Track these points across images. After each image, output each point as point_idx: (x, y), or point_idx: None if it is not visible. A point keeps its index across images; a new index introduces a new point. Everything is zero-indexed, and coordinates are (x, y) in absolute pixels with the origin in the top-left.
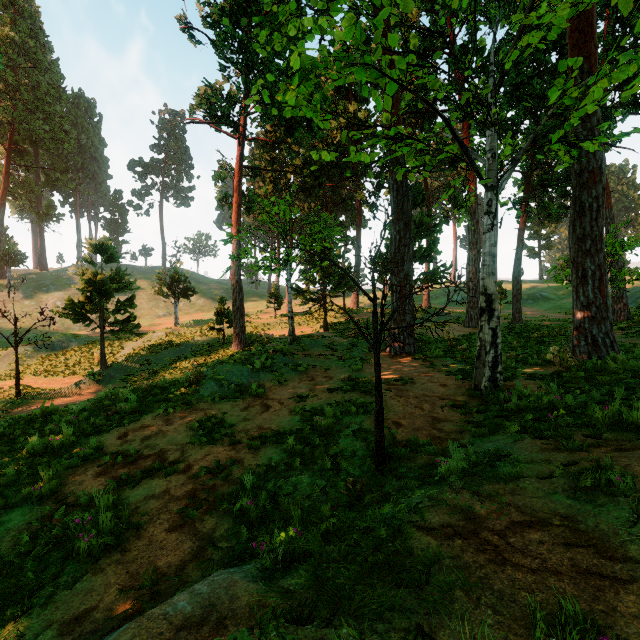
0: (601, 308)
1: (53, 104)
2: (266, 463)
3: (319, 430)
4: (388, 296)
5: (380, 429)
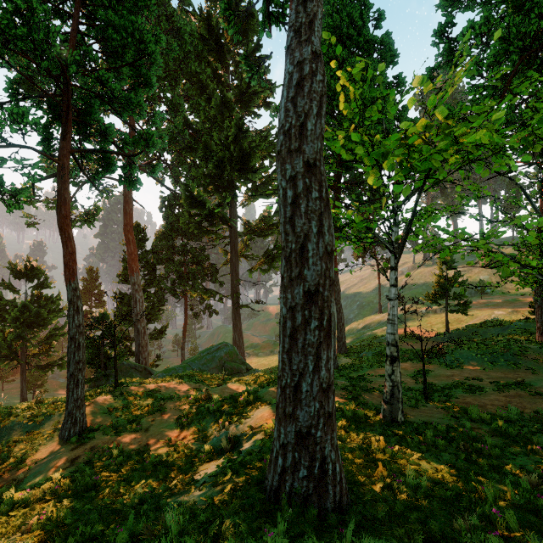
0: None
1: None
2: (409, 387)
3: (441, 388)
4: None
5: (423, 386)
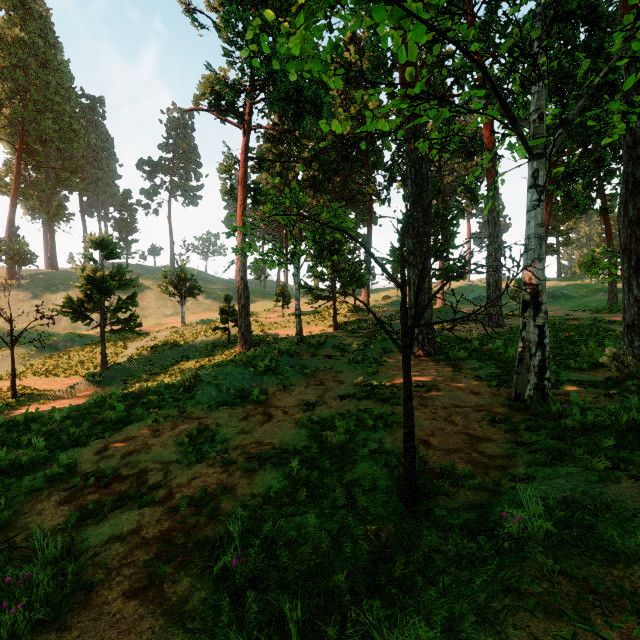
0: None
1: (63, 104)
2: (263, 493)
3: (329, 449)
4: (399, 295)
5: (410, 457)
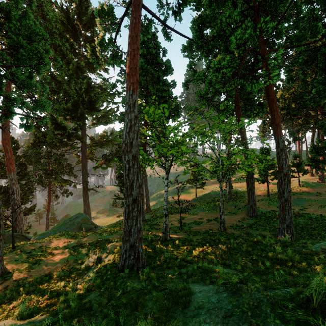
0: (282, 218)
1: None
2: (176, 225)
3: (188, 224)
4: None
5: (180, 224)
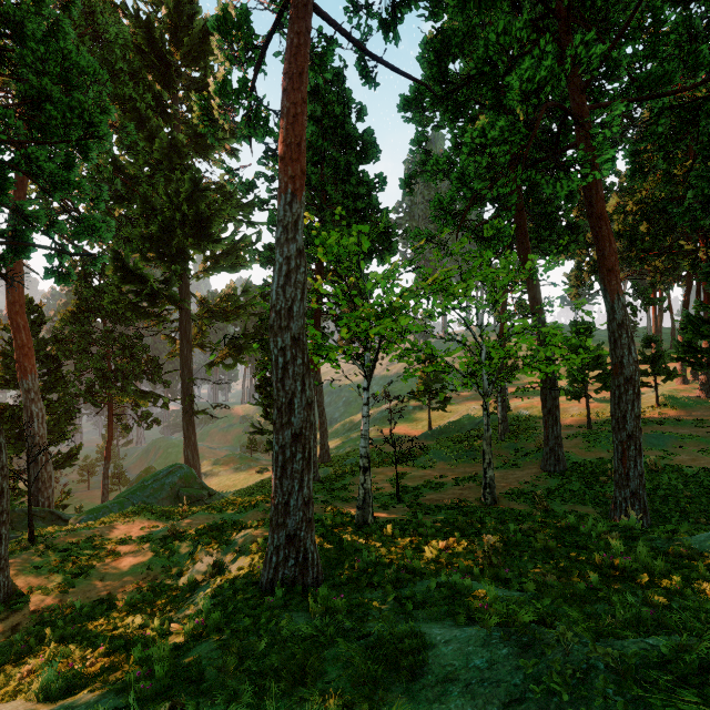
0: (622, 477)
1: None
2: (387, 492)
3: (413, 489)
4: None
5: (396, 490)
